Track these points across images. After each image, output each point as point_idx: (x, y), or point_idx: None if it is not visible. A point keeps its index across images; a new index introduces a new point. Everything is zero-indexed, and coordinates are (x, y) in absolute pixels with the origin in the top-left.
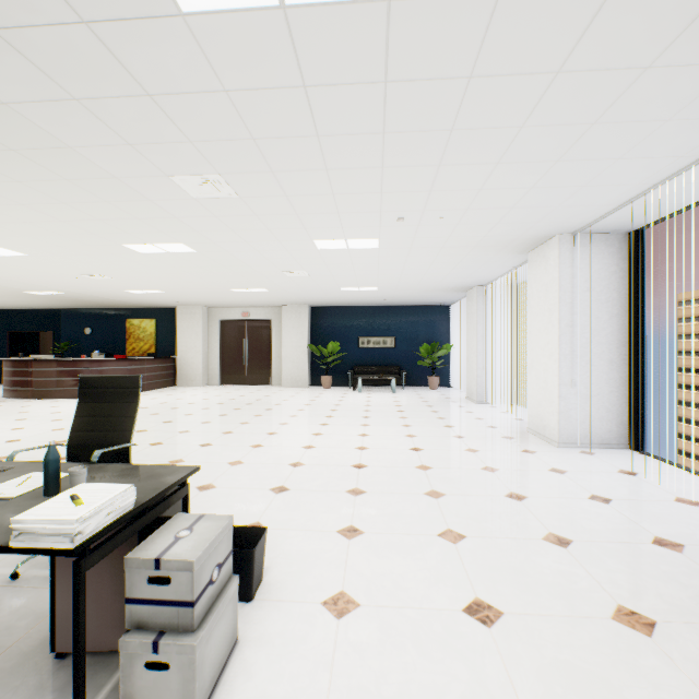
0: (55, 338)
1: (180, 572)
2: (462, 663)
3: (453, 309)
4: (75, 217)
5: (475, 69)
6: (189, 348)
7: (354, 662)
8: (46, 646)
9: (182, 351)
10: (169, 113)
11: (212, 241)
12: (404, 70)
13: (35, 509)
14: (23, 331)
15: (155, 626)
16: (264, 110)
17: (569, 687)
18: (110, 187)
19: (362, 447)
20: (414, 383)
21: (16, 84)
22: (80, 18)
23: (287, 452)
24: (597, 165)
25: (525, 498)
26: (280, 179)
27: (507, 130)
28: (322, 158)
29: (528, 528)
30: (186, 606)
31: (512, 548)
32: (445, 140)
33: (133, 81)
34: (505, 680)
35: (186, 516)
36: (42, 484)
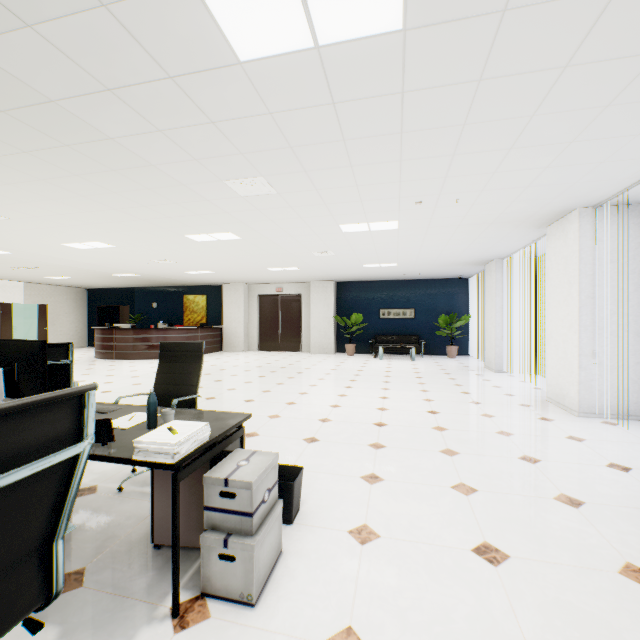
0: (130, 311)
1: (242, 490)
2: (469, 591)
3: (472, 282)
4: (152, 216)
5: (484, 73)
6: (233, 319)
7: (375, 578)
8: (146, 539)
9: (227, 321)
10: (226, 133)
11: (254, 230)
12: (419, 81)
13: (147, 435)
14: (108, 305)
15: (225, 528)
16: (300, 125)
17: (568, 622)
18: (179, 192)
19: (382, 408)
20: (432, 352)
21: (121, 125)
22: (168, 75)
23: (317, 410)
24: (615, 142)
25: (539, 461)
26: (311, 177)
27: (518, 120)
28: (347, 158)
29: (539, 487)
30: (246, 516)
31: (522, 504)
32: (458, 133)
33: (202, 114)
34: (507, 609)
35: (243, 450)
36: (143, 420)
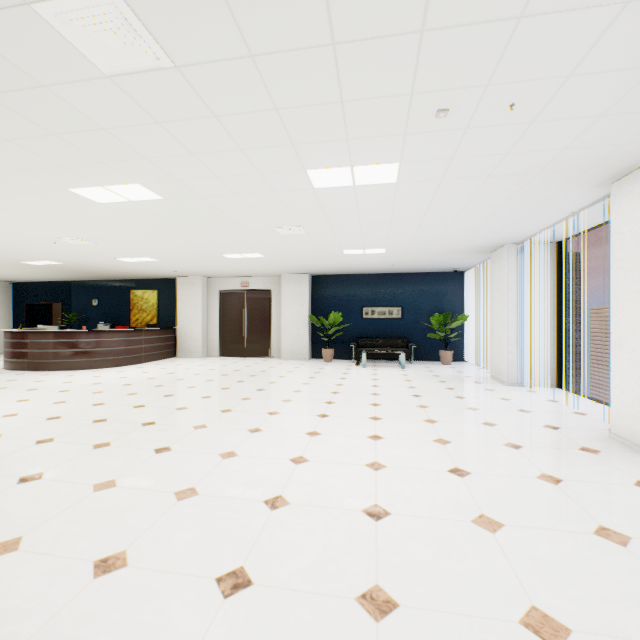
0: (66, 309)
1: None
2: None
3: (468, 276)
4: None
5: None
6: (189, 319)
7: None
8: None
9: (182, 322)
10: None
11: (174, 179)
12: None
13: None
14: (38, 303)
15: None
16: None
17: None
18: None
19: (375, 463)
20: (423, 357)
21: None
22: None
23: (267, 471)
24: None
25: None
26: None
27: None
28: None
29: None
30: None
31: None
32: None
33: None
34: None
35: None
36: None
